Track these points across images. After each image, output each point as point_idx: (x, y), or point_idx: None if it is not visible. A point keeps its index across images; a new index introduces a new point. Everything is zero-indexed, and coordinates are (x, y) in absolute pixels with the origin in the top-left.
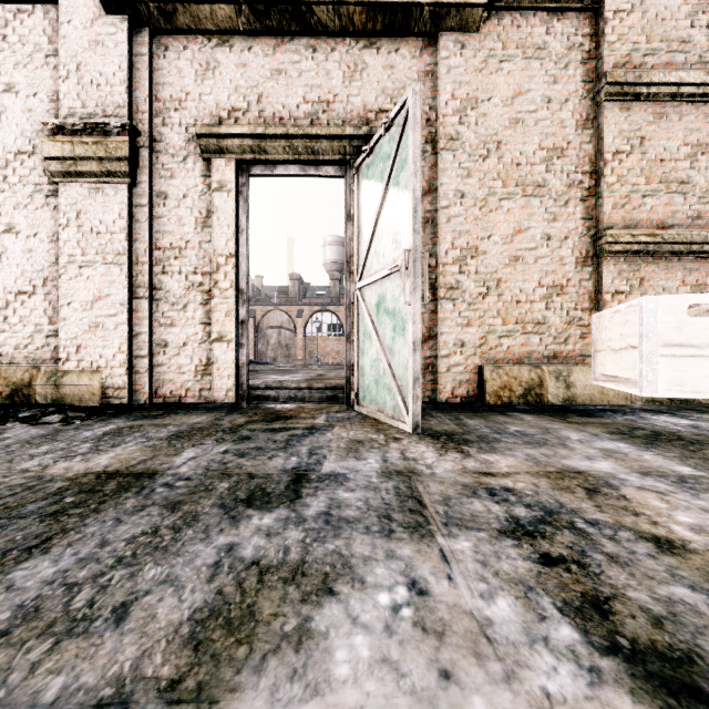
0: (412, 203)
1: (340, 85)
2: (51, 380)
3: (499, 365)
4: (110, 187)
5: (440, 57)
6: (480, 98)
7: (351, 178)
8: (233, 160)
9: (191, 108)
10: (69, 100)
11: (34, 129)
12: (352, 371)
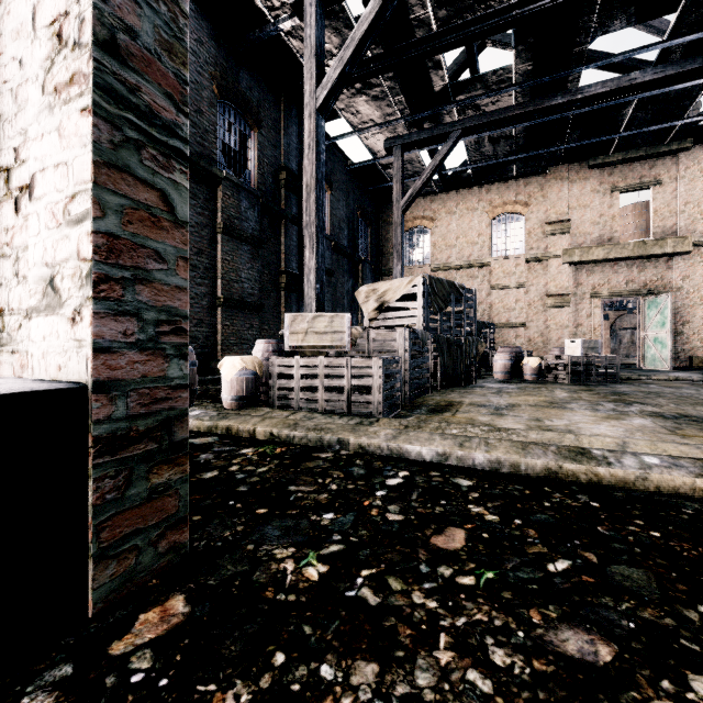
0: (669, 319)
1: (636, 274)
2: None
3: (698, 356)
4: (563, 309)
5: (674, 264)
6: (690, 274)
7: (641, 302)
8: (600, 299)
9: (585, 284)
10: (551, 287)
11: (538, 294)
12: (641, 358)
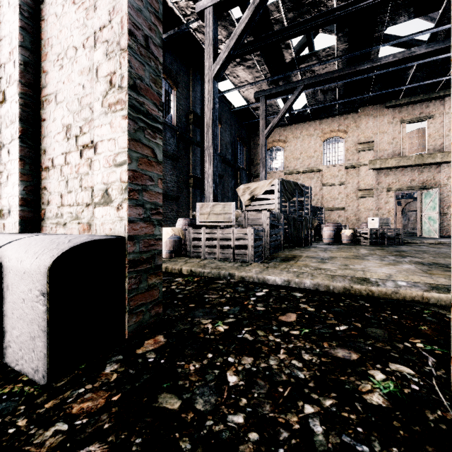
0: (438, 205)
1: (417, 176)
2: None
3: None
4: (369, 198)
5: (442, 169)
6: None
7: (420, 194)
8: (393, 192)
9: (383, 183)
10: (361, 184)
11: (353, 189)
12: (420, 229)
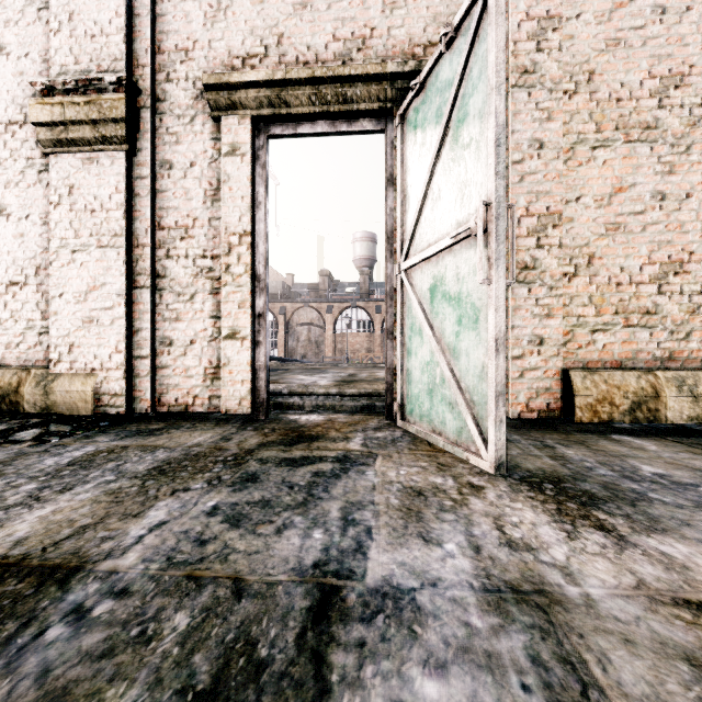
0: (494, 132)
1: (379, 16)
2: (40, 385)
3: (591, 368)
4: (105, 156)
5: None
6: (565, 15)
7: (394, 130)
8: (247, 116)
9: (199, 58)
10: (60, 56)
11: (26, 94)
12: (395, 376)
